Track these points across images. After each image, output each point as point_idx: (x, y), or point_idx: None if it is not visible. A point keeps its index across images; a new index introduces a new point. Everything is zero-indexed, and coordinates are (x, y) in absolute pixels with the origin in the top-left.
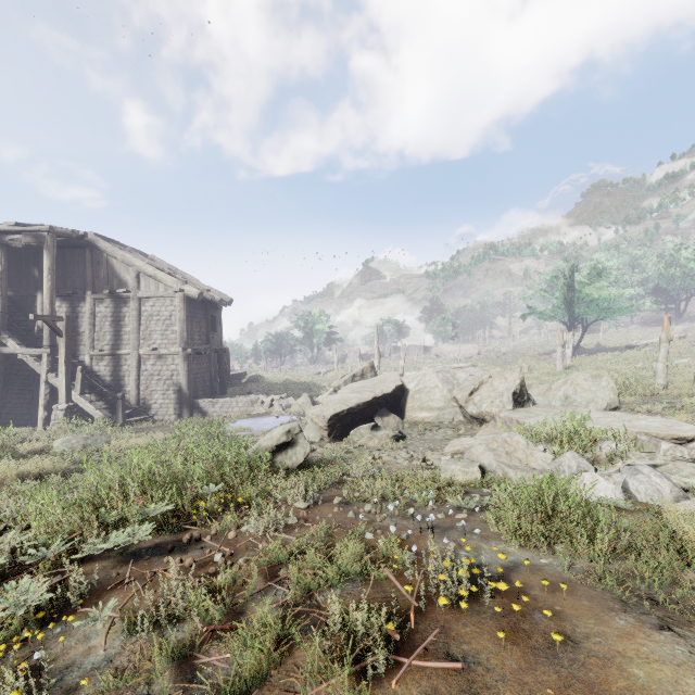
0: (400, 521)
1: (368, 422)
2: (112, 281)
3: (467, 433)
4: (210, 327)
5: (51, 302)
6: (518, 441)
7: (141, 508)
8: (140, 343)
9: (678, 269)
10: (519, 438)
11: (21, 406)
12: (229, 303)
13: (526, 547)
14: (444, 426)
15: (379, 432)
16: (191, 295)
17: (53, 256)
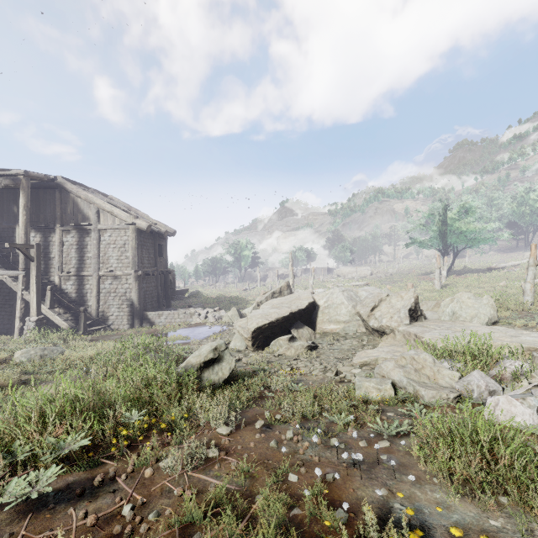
0: (322, 452)
1: (286, 333)
2: (77, 216)
3: (370, 344)
4: (157, 253)
5: (26, 233)
6: (425, 358)
7: (57, 441)
8: (100, 266)
9: (527, 208)
10: (426, 355)
11: (2, 318)
12: (173, 234)
13: (467, 499)
14: (350, 336)
15: (295, 343)
16: (141, 228)
17: (28, 195)
